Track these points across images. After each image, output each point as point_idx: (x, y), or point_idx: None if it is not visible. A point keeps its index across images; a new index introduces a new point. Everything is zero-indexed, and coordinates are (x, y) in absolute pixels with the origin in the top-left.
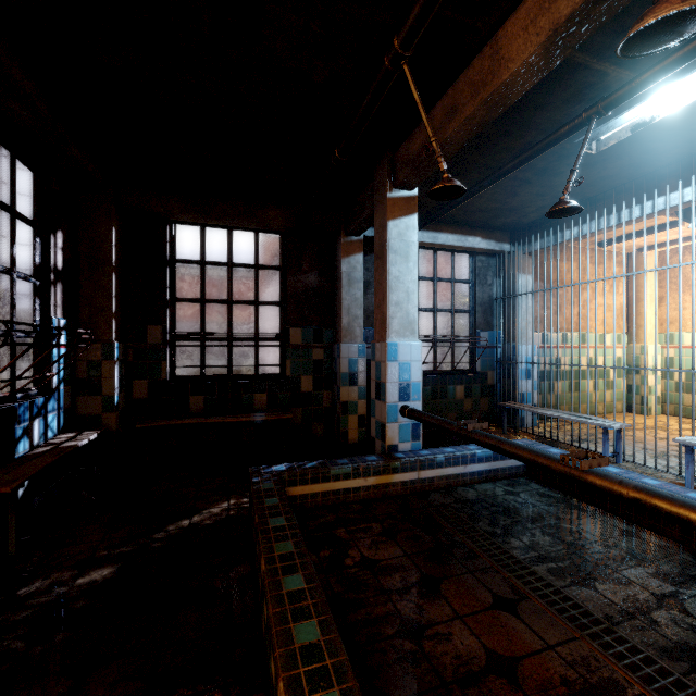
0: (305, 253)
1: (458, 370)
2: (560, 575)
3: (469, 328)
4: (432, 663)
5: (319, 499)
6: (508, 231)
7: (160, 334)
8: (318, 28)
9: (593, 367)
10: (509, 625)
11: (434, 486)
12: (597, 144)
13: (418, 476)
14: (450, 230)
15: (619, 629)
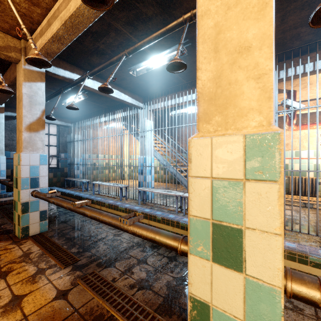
0: None
1: (51, 167)
2: None
3: (56, 152)
4: None
5: None
6: (70, 119)
7: None
8: None
9: (86, 165)
10: None
11: (7, 203)
12: (67, 103)
13: None
14: None
15: None
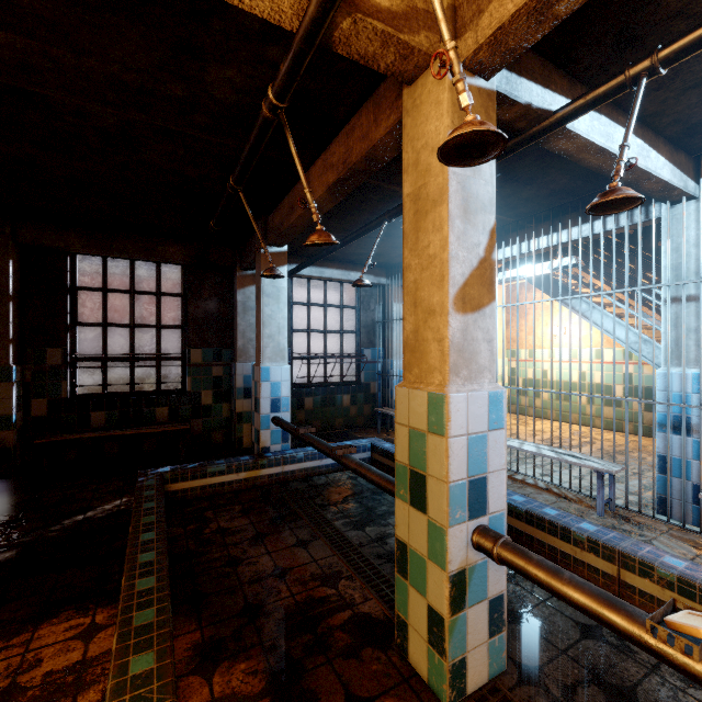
0: (205, 283)
1: (346, 381)
2: (348, 525)
3: (355, 347)
4: (238, 576)
5: (198, 492)
6: (385, 267)
7: (60, 356)
8: (183, 152)
9: None
10: (297, 554)
11: (295, 477)
12: None
13: (282, 470)
14: (335, 266)
15: (362, 548)
